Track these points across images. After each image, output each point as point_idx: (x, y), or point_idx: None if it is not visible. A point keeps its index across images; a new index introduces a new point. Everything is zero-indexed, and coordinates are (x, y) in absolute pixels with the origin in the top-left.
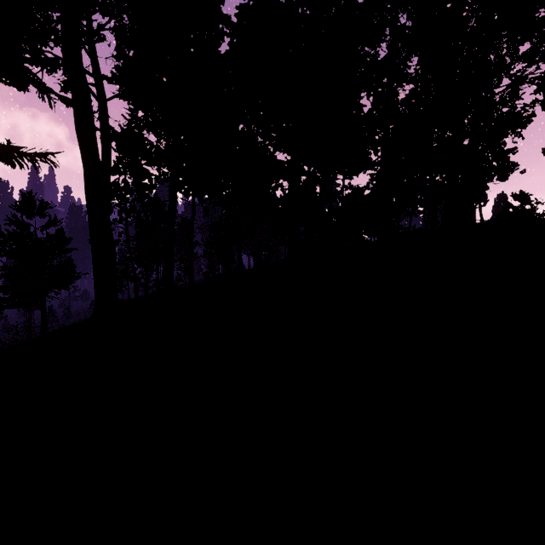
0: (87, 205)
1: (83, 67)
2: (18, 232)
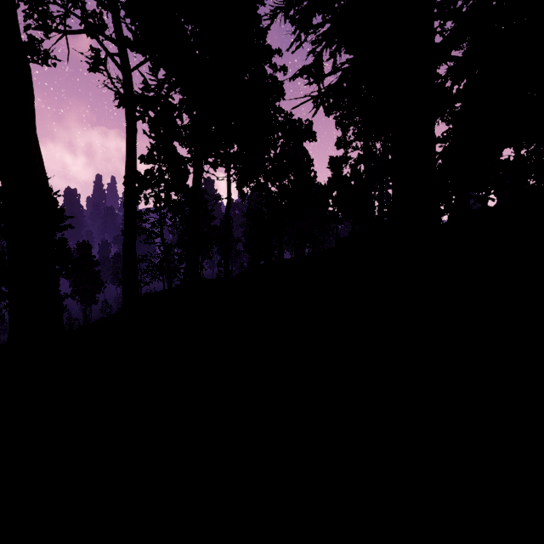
0: None
1: None
2: (2, 204)
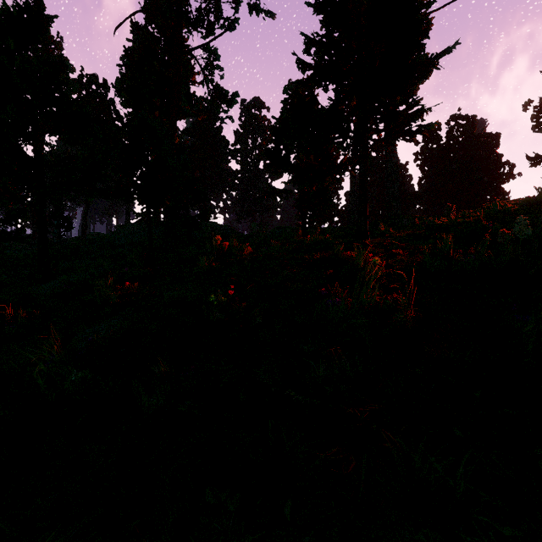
0: None
1: None
2: None
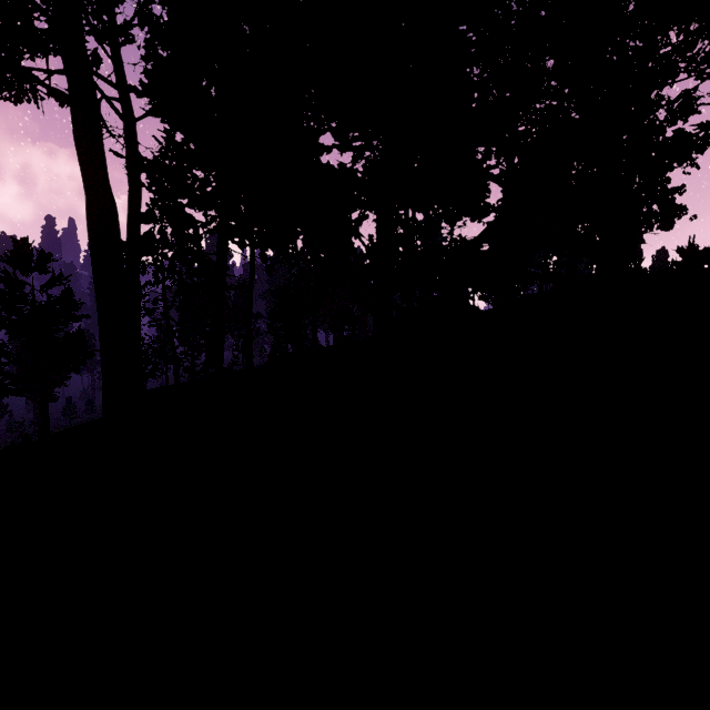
0: (90, 247)
1: (85, 51)
2: (8, 292)
